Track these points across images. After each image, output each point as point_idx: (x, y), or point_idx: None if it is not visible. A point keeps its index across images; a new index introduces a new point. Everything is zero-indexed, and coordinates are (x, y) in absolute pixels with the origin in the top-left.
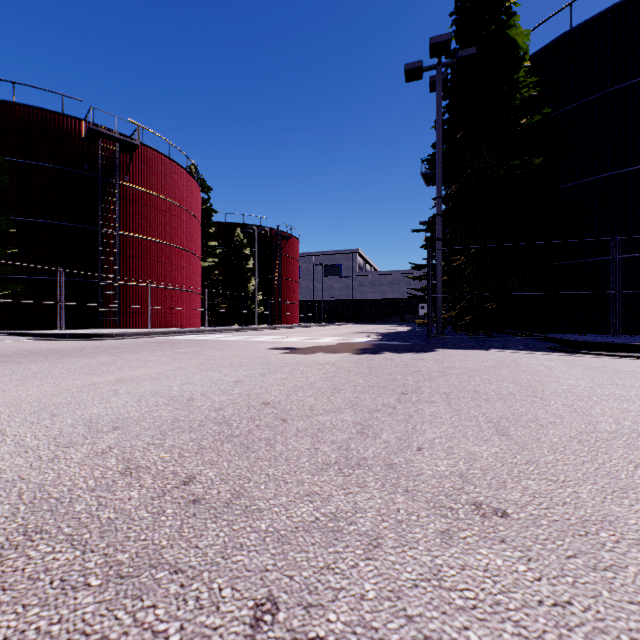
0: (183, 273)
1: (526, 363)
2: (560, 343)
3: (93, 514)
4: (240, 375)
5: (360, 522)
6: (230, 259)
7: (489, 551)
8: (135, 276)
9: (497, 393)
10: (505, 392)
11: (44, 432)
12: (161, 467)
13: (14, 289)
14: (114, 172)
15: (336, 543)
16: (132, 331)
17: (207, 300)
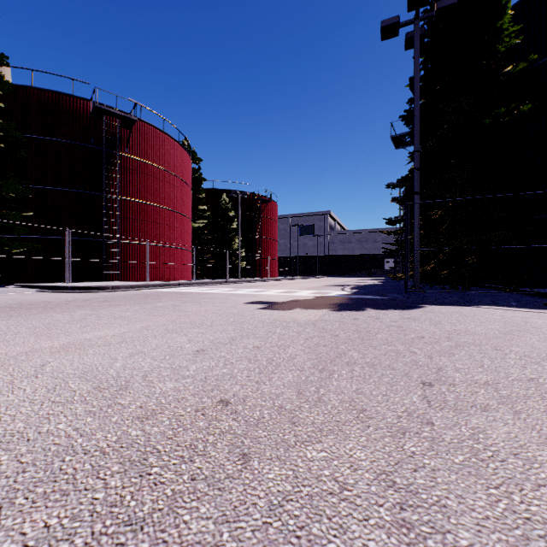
0: (176, 233)
1: (546, 326)
2: None
3: None
4: (206, 340)
5: None
6: (217, 221)
7: None
8: (134, 235)
9: None
10: None
11: None
12: None
13: (30, 247)
14: (116, 145)
15: None
16: (126, 284)
17: (197, 256)
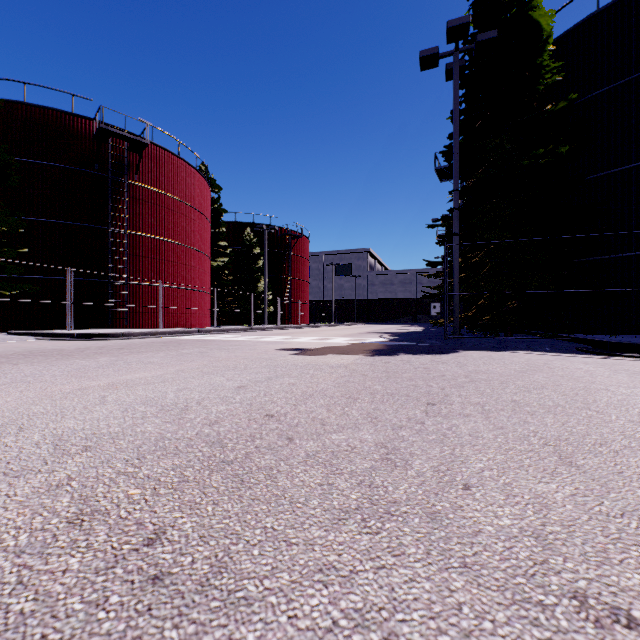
0: (193, 273)
1: (560, 367)
2: (591, 344)
3: (1, 603)
4: (244, 379)
5: (403, 633)
6: (240, 259)
7: None
8: (145, 276)
9: (541, 404)
10: (550, 403)
11: None
12: (124, 512)
13: (24, 289)
14: (124, 171)
15: None
16: (140, 331)
17: (217, 300)
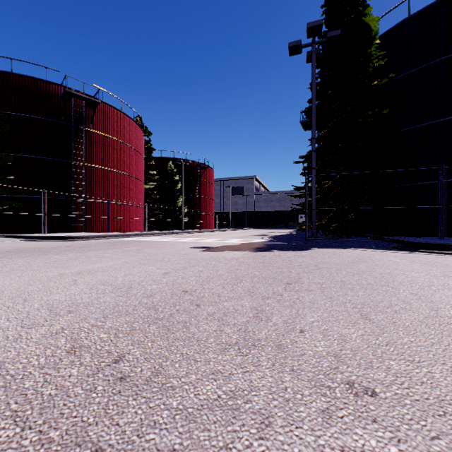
0: (131, 193)
1: (378, 259)
2: (402, 244)
3: (38, 390)
4: (168, 268)
5: (254, 400)
6: (164, 183)
7: (364, 431)
8: (97, 195)
9: (359, 283)
10: (365, 282)
11: (15, 315)
12: (99, 346)
13: (11, 204)
14: (82, 122)
15: (234, 421)
16: (94, 234)
17: (148, 212)
